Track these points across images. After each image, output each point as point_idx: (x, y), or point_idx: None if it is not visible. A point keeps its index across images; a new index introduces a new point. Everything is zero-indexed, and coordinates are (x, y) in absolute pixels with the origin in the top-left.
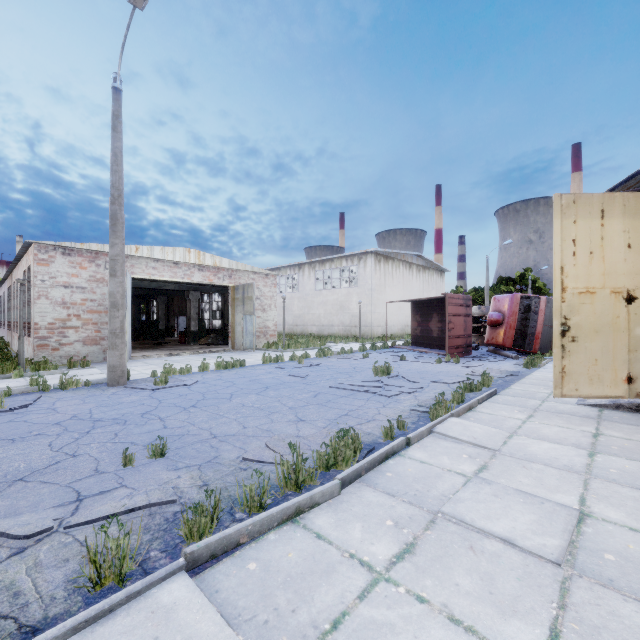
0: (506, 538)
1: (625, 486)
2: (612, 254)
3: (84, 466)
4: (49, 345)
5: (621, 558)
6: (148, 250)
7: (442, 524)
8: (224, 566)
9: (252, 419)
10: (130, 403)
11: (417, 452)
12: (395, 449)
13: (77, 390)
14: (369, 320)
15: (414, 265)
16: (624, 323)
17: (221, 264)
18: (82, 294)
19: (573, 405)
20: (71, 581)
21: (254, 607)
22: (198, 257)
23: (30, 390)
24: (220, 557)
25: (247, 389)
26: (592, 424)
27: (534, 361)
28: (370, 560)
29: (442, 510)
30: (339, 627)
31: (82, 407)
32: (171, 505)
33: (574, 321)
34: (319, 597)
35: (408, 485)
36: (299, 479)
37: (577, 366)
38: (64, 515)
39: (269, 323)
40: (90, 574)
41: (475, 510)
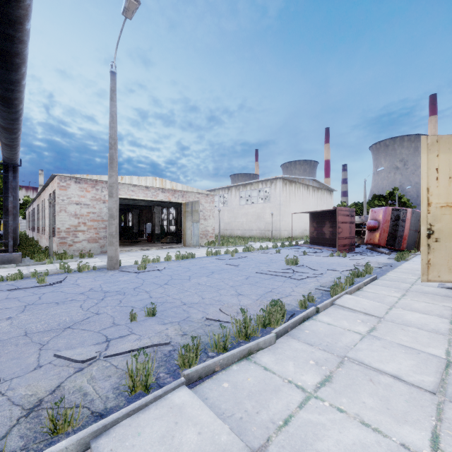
0: (395, 375)
1: None
2: None
3: (105, 320)
4: (67, 242)
5: None
6: (129, 179)
7: (348, 364)
8: (208, 384)
9: (207, 293)
10: (124, 281)
11: (324, 317)
12: (309, 315)
13: (89, 272)
14: (278, 226)
15: (310, 186)
16: None
17: (177, 188)
18: (87, 209)
19: (435, 288)
20: (115, 388)
21: (232, 409)
22: (161, 183)
23: (59, 272)
24: (204, 378)
25: (199, 273)
26: (451, 301)
27: (403, 256)
28: (302, 385)
29: (347, 355)
30: (288, 423)
31: (95, 283)
32: (166, 346)
33: (437, 227)
34: (272, 405)
35: (321, 339)
36: (248, 332)
37: (439, 259)
38: (101, 350)
39: (209, 228)
40: (129, 384)
41: (371, 356)
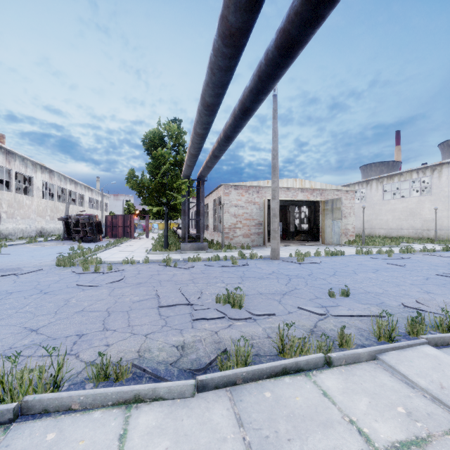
0: None
1: None
2: None
3: (308, 294)
4: (229, 237)
5: None
6: None
7: None
8: (447, 351)
9: (386, 286)
10: (294, 269)
11: None
12: None
13: (258, 260)
14: (445, 224)
15: None
16: None
17: (315, 186)
18: (242, 210)
19: None
20: (360, 335)
21: None
22: (301, 183)
23: (238, 258)
24: (440, 346)
25: (362, 269)
26: None
27: None
28: None
29: None
30: None
31: (271, 268)
32: (379, 319)
33: None
34: None
35: None
36: None
37: None
38: (324, 311)
39: (349, 226)
40: (377, 332)
41: None
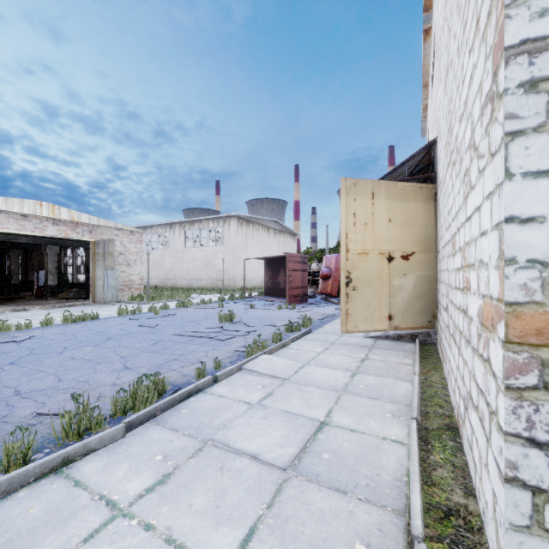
0: (254, 454)
1: (364, 397)
2: (379, 225)
3: None
4: None
5: (333, 455)
6: None
7: (207, 451)
8: None
9: (74, 371)
10: None
11: (221, 388)
12: (200, 387)
13: None
14: (232, 274)
15: (272, 229)
16: (387, 276)
17: (80, 219)
18: None
19: (360, 338)
20: None
21: None
22: (52, 211)
23: None
24: None
25: (86, 341)
26: (365, 352)
27: None
28: (119, 498)
29: (213, 438)
30: None
31: None
32: None
33: (355, 275)
34: None
35: (196, 419)
36: (81, 428)
37: (357, 309)
38: None
39: (134, 277)
40: None
41: (241, 433)
